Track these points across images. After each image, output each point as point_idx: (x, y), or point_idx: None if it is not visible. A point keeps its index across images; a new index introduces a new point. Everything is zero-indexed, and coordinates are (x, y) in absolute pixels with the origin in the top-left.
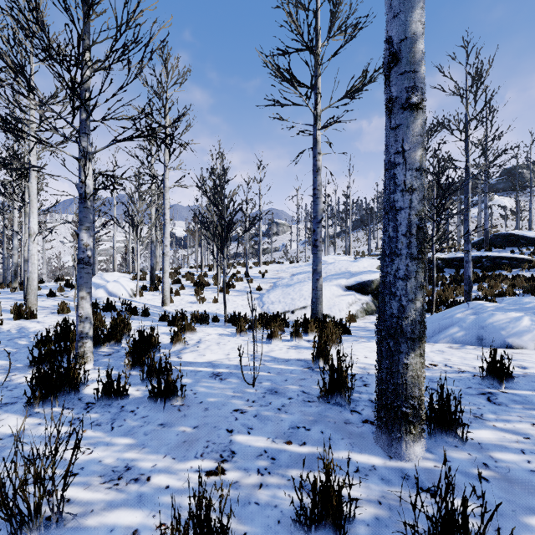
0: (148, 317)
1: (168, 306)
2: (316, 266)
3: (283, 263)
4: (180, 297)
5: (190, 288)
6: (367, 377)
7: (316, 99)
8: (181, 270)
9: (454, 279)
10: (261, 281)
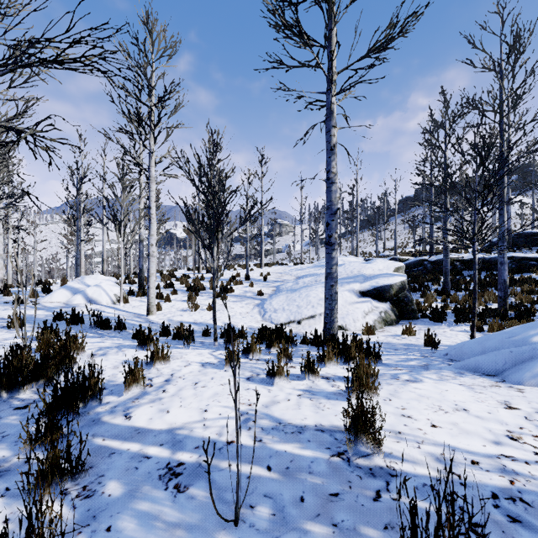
0: (123, 331)
1: (154, 315)
2: (330, 269)
3: (287, 265)
4: (171, 303)
5: (183, 293)
6: (463, 494)
7: (330, 59)
8: (177, 272)
9: (479, 283)
10: (262, 284)
